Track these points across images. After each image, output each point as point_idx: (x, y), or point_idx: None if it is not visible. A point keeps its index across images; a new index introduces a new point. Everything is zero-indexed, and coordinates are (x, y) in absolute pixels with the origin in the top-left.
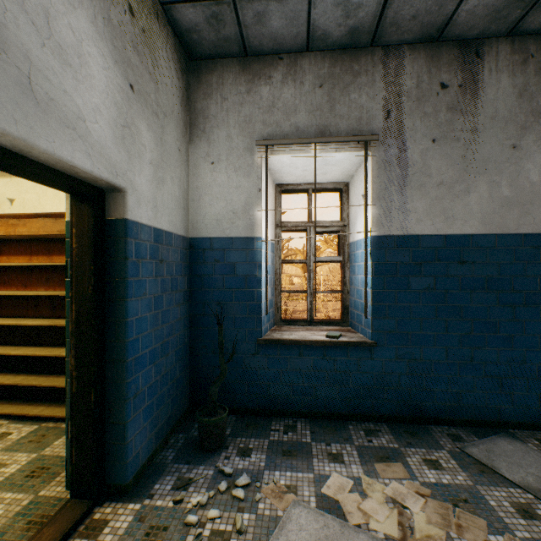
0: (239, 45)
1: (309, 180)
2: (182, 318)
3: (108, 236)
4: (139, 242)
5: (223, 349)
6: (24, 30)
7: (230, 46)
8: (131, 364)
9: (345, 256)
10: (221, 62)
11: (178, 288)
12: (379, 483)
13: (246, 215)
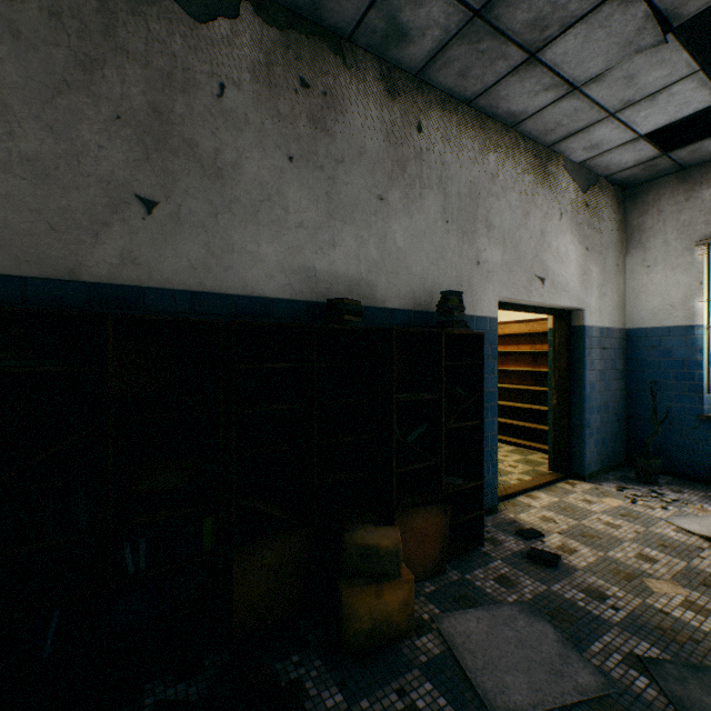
0: (675, 168)
1: None
2: (618, 390)
3: (572, 335)
4: (590, 337)
5: (656, 413)
6: (551, 262)
7: (665, 171)
8: (586, 408)
9: None
10: (657, 181)
11: (615, 368)
12: None
13: (684, 306)
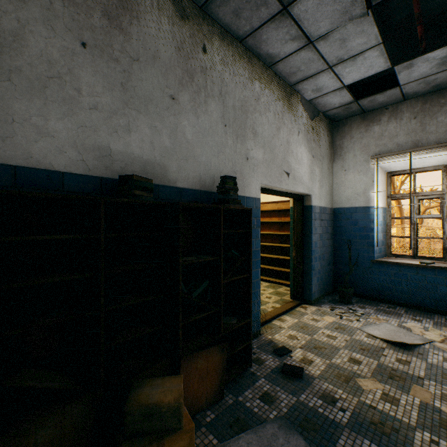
0: (360, 111)
1: (412, 167)
2: (329, 246)
3: (305, 211)
4: (315, 213)
5: (351, 260)
6: (293, 163)
7: (355, 113)
8: (312, 258)
9: (443, 214)
10: (350, 119)
11: (328, 232)
12: (439, 331)
13: (364, 195)
